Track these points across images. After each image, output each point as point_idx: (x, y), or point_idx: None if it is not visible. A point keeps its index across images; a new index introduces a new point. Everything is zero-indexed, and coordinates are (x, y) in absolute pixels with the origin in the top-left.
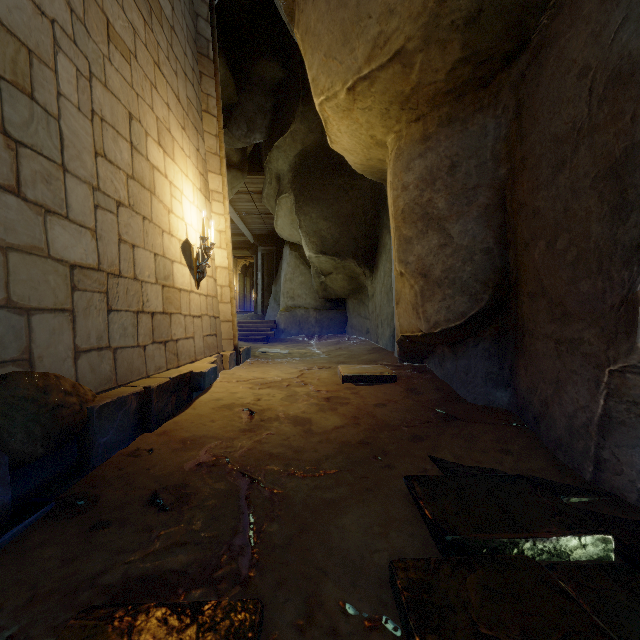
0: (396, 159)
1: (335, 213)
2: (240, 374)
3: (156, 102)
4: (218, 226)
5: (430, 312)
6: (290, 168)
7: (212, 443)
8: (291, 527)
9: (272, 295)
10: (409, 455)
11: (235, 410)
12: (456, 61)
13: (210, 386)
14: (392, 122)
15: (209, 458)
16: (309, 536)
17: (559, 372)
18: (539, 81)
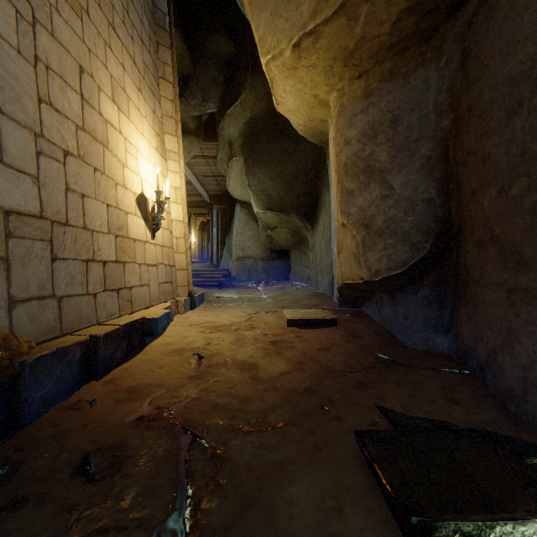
0: (339, 116)
1: (280, 174)
2: (193, 318)
3: (110, 61)
4: (174, 183)
5: (371, 261)
6: (240, 134)
7: (157, 392)
8: (233, 501)
9: (225, 247)
10: (356, 405)
11: (185, 355)
12: (401, 11)
13: (164, 330)
14: (335, 80)
15: (152, 410)
16: (253, 514)
17: (511, 322)
18: (489, 25)
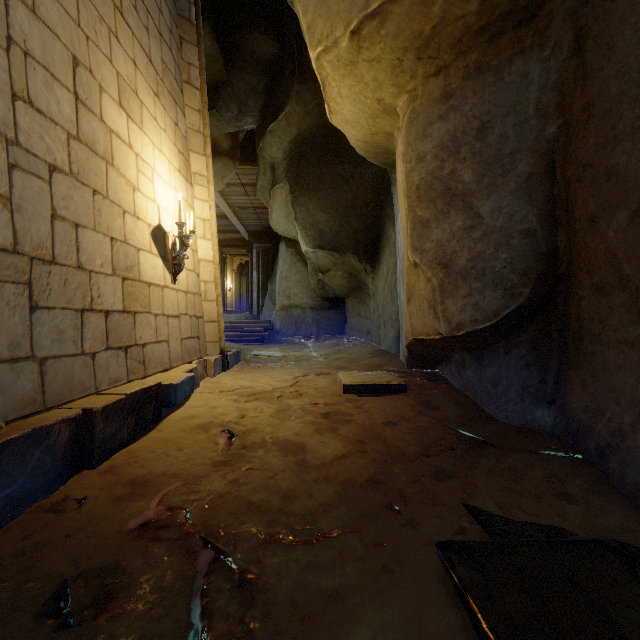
0: (409, 124)
1: (334, 204)
2: (225, 382)
3: (117, 54)
4: (201, 214)
5: (452, 311)
6: (285, 155)
7: (172, 485)
8: None
9: (268, 294)
10: (436, 503)
11: (211, 432)
12: None
13: (187, 398)
14: (405, 78)
15: (162, 512)
16: None
17: None
18: None
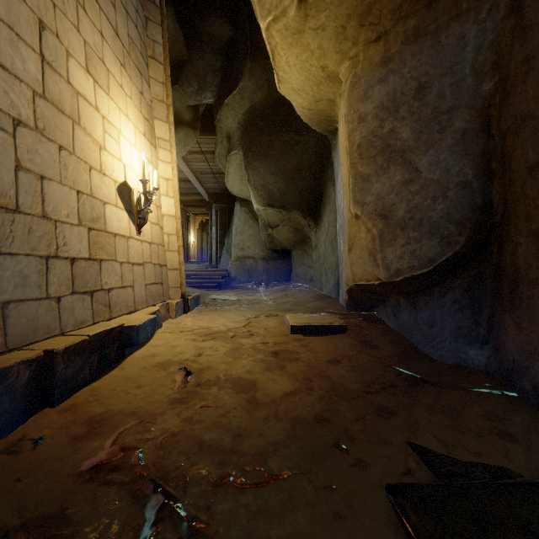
0: (351, 88)
1: (281, 168)
2: (185, 323)
3: (84, 24)
4: (165, 174)
5: (391, 258)
6: (239, 125)
7: (128, 424)
8: None
9: (225, 247)
10: (382, 441)
11: (170, 370)
12: None
13: (150, 338)
14: (348, 45)
15: (115, 453)
16: None
17: None
18: None
